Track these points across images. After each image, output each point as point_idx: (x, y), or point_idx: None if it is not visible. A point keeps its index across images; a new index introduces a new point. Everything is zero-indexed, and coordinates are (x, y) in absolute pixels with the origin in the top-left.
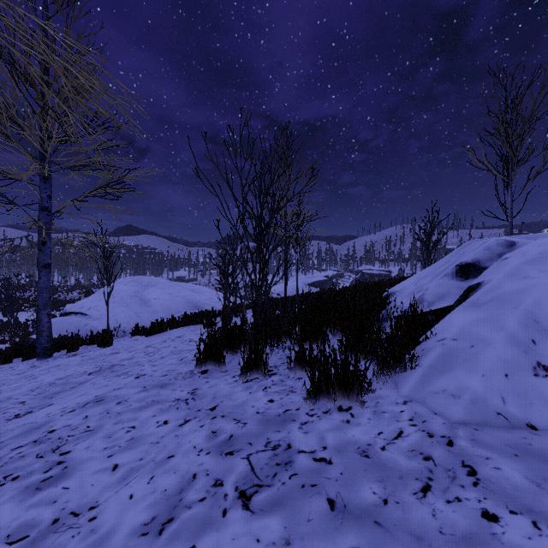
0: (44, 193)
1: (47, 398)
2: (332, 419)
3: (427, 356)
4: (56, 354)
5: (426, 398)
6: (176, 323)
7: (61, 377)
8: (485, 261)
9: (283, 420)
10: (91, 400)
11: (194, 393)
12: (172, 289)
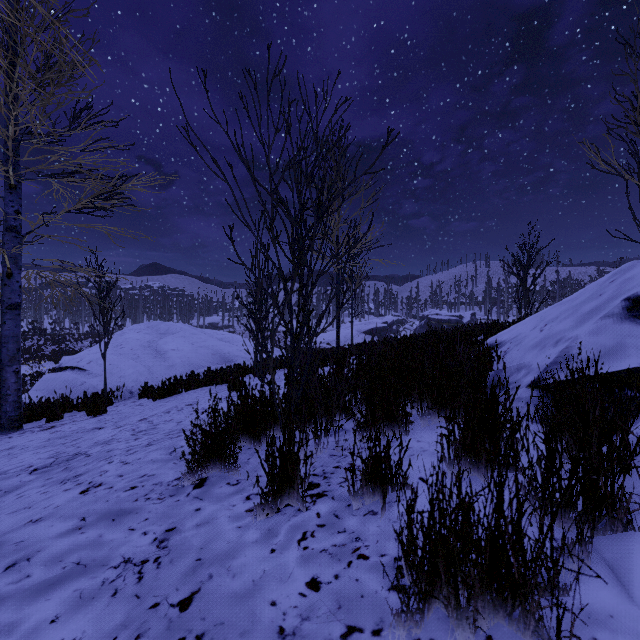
0: (11, 208)
1: None
2: None
3: None
4: (32, 425)
5: None
6: (196, 382)
7: None
8: None
9: None
10: None
11: (165, 542)
12: (196, 338)
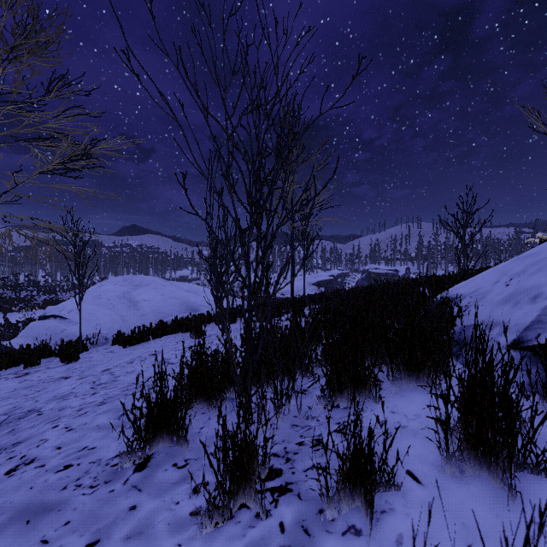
0: None
1: None
2: None
3: None
4: (11, 370)
5: None
6: (163, 330)
7: None
8: None
9: None
10: None
11: None
12: (166, 290)
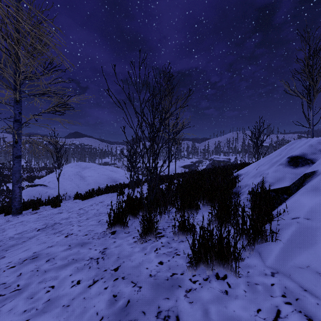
0: (17, 111)
1: (3, 250)
2: (212, 288)
3: (285, 231)
4: (25, 212)
5: (292, 272)
6: (101, 191)
7: (19, 232)
8: (310, 154)
9: (171, 285)
10: (29, 256)
11: (104, 252)
12: (100, 170)
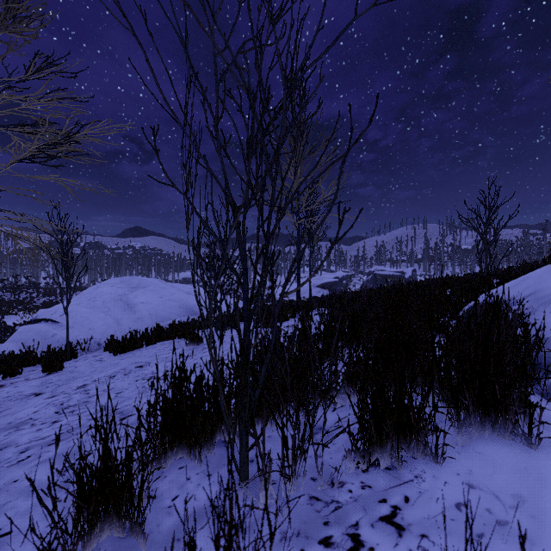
0: None
1: None
2: None
3: None
4: None
5: None
6: (159, 335)
7: None
8: None
9: None
10: None
11: None
12: (164, 292)
